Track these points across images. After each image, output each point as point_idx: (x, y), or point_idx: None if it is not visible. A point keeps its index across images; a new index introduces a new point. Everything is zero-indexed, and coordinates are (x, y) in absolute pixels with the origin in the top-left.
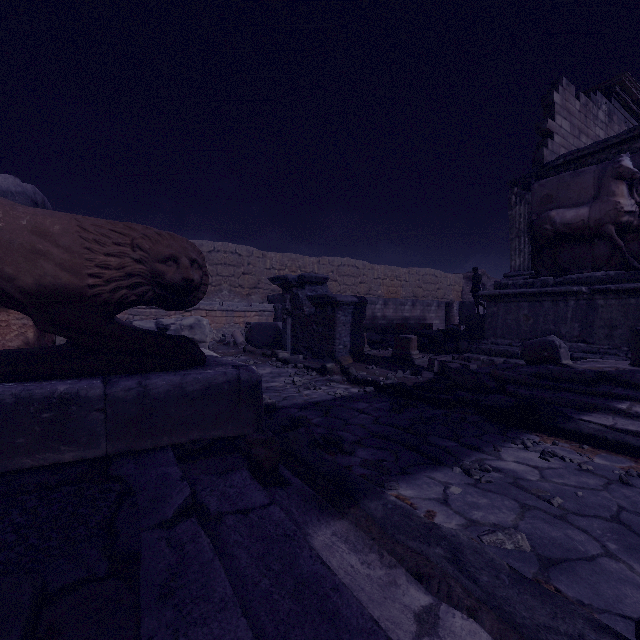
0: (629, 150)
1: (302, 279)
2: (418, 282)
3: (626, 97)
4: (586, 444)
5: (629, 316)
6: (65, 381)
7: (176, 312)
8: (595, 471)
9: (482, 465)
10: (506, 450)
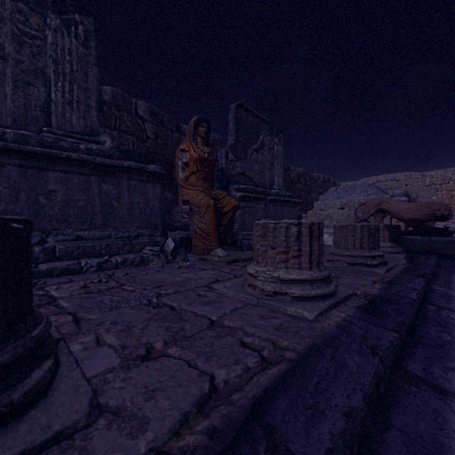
0: None
1: None
2: None
3: None
4: None
5: None
6: (413, 236)
7: None
8: None
9: None
10: None
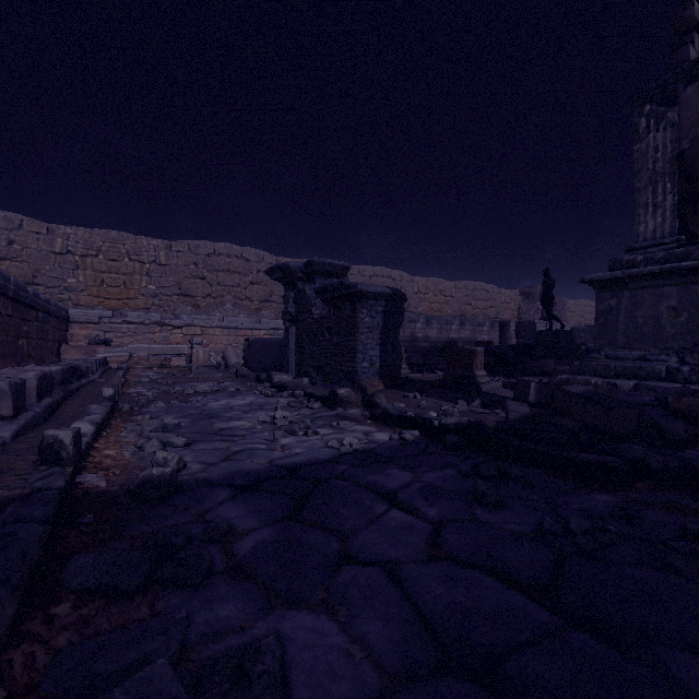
0: None
1: (310, 267)
2: (466, 298)
3: None
4: None
5: None
6: None
7: (162, 329)
8: None
9: None
10: None
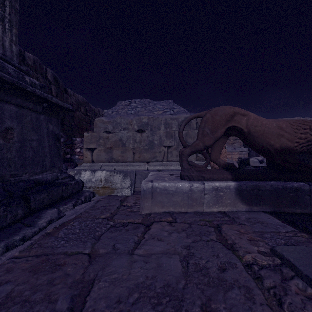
0: None
1: None
2: None
3: None
4: None
5: None
6: (293, 182)
7: None
8: None
9: None
10: None
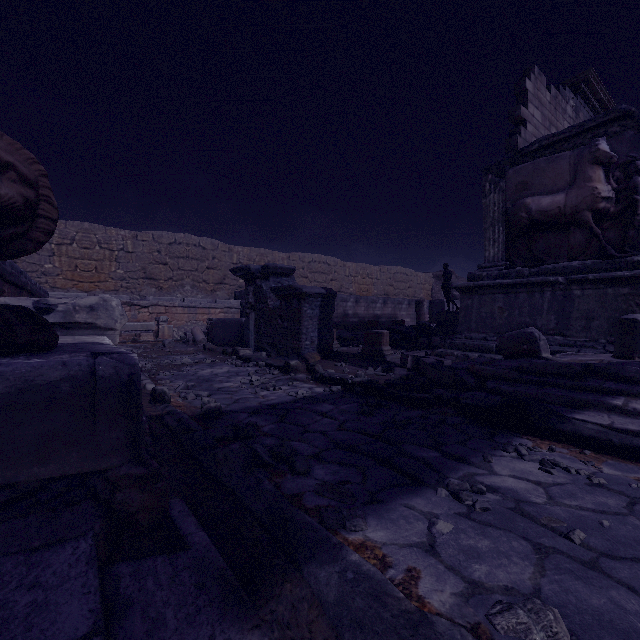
0: (605, 134)
1: (266, 270)
2: (389, 280)
3: (590, 95)
4: (587, 449)
5: (606, 307)
6: None
7: (131, 308)
8: (609, 486)
9: (474, 484)
10: (498, 460)
